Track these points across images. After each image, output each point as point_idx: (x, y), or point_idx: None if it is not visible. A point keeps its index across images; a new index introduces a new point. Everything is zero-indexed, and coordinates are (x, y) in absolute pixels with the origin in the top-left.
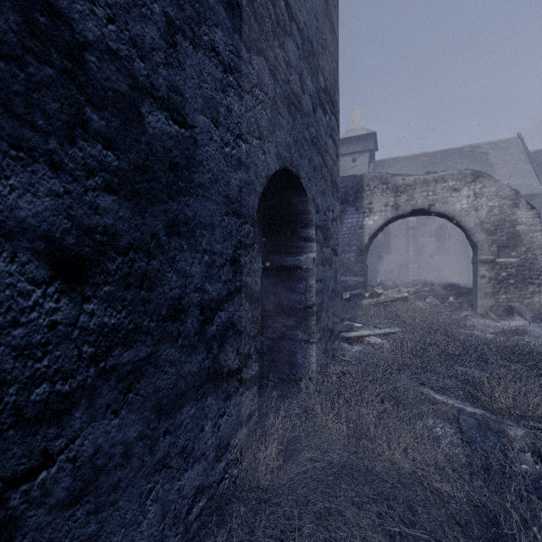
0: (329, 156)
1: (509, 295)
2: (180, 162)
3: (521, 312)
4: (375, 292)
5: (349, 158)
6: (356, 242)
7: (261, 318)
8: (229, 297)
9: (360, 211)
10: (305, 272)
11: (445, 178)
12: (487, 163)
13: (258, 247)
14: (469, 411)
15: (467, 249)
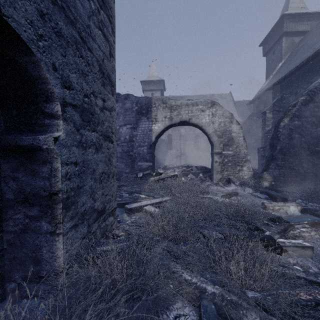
0: (97, 45)
1: (228, 172)
2: None
3: (234, 181)
4: (158, 172)
5: (149, 93)
6: (148, 140)
7: None
8: None
9: (150, 120)
10: (47, 153)
11: (198, 103)
12: None
13: None
14: (210, 291)
15: (209, 148)
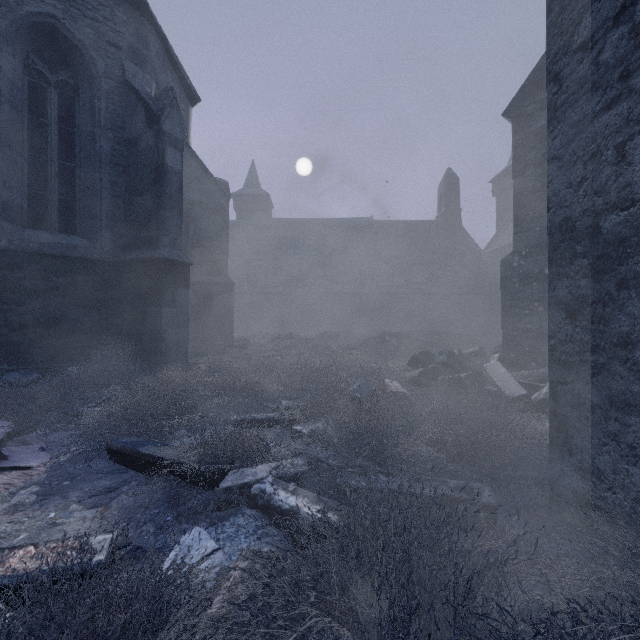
0: None
1: None
2: (629, 234)
3: None
4: None
5: None
6: None
7: None
8: None
9: None
10: None
11: None
12: None
13: None
14: None
15: None
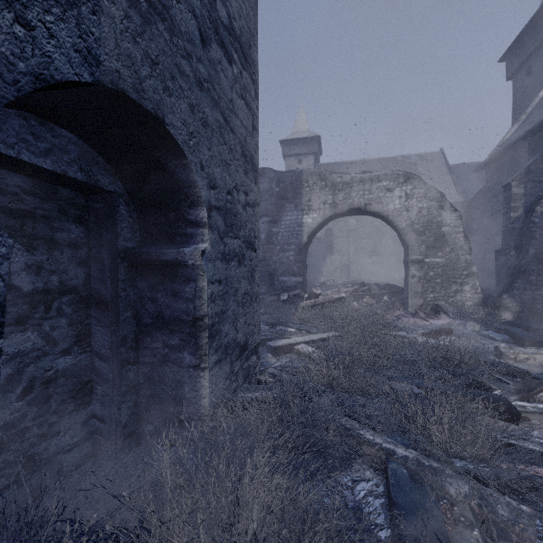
0: (239, 121)
1: (436, 294)
2: None
3: (446, 310)
4: (313, 293)
5: (295, 160)
6: (295, 241)
7: (133, 335)
8: None
9: (299, 208)
10: (192, 269)
11: (380, 177)
12: (416, 173)
13: (127, 234)
14: (400, 454)
15: (400, 251)
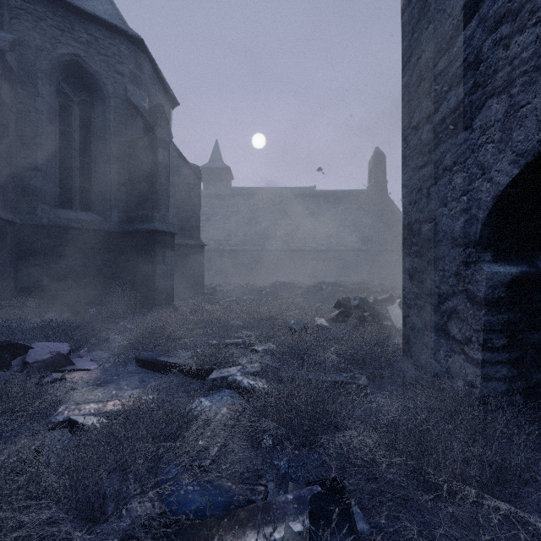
0: None
1: None
2: (431, 236)
3: None
4: None
5: None
6: None
7: None
8: (454, 295)
9: None
10: None
11: None
12: None
13: None
14: None
15: None
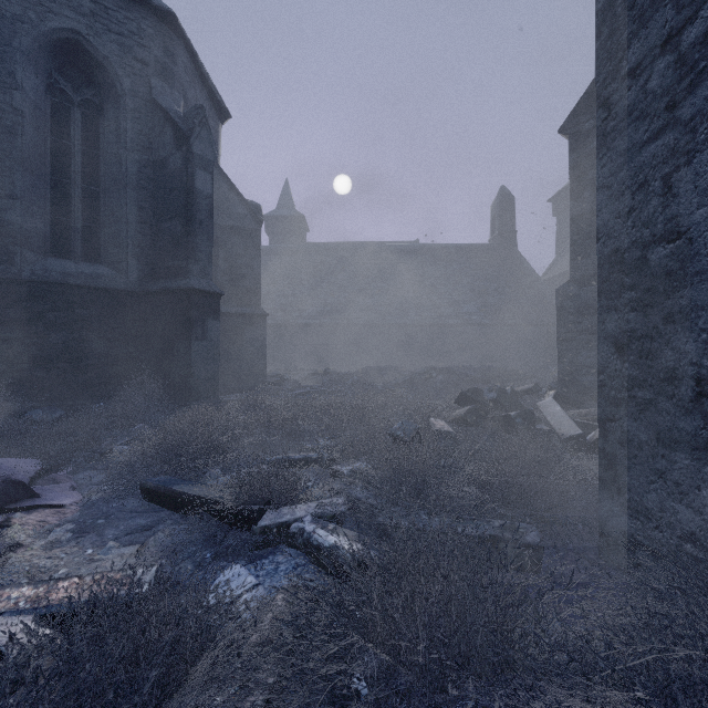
0: None
1: None
2: (675, 268)
3: None
4: None
5: None
6: None
7: None
8: None
9: None
10: None
11: None
12: None
13: None
14: None
15: None
